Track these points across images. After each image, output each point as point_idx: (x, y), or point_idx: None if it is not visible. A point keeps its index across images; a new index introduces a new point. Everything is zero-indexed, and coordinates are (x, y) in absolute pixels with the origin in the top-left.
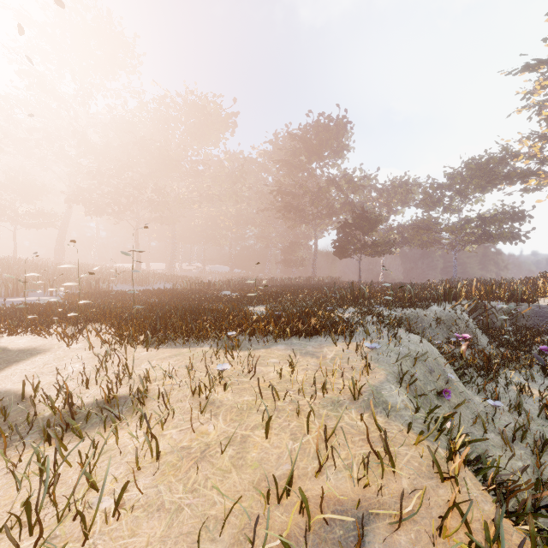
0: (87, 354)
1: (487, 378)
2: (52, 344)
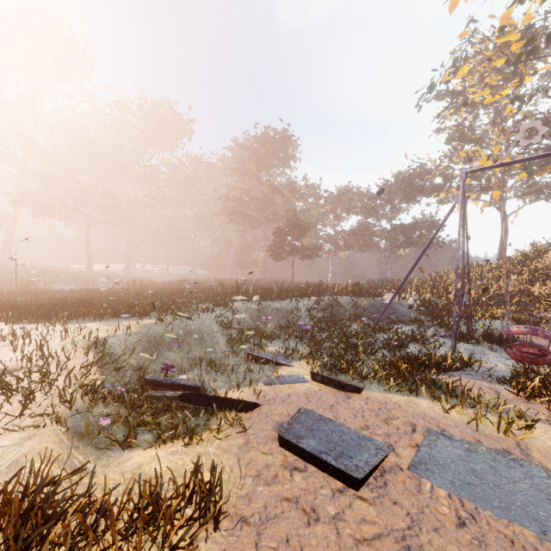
0: None
1: (242, 341)
2: None
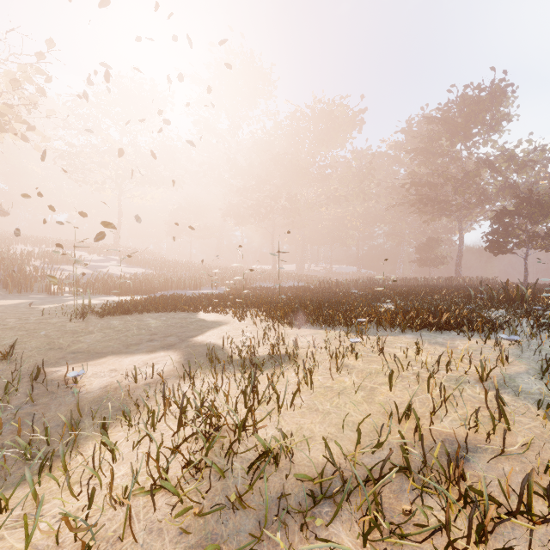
0: (252, 327)
1: None
2: (229, 320)
